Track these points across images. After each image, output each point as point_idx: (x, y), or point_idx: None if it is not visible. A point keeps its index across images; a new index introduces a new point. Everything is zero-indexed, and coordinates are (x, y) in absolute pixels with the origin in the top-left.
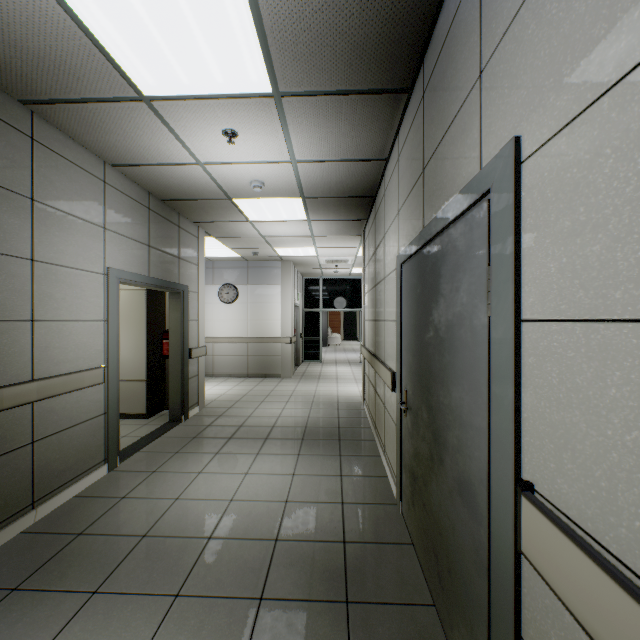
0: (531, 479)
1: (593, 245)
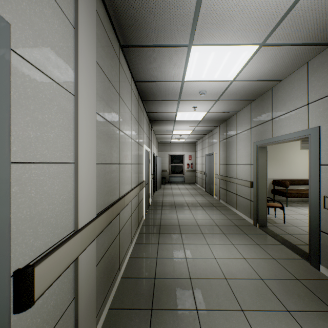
0: (16, 268)
1: (51, 134)
